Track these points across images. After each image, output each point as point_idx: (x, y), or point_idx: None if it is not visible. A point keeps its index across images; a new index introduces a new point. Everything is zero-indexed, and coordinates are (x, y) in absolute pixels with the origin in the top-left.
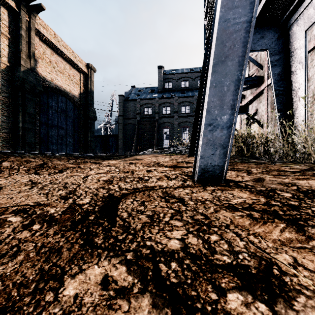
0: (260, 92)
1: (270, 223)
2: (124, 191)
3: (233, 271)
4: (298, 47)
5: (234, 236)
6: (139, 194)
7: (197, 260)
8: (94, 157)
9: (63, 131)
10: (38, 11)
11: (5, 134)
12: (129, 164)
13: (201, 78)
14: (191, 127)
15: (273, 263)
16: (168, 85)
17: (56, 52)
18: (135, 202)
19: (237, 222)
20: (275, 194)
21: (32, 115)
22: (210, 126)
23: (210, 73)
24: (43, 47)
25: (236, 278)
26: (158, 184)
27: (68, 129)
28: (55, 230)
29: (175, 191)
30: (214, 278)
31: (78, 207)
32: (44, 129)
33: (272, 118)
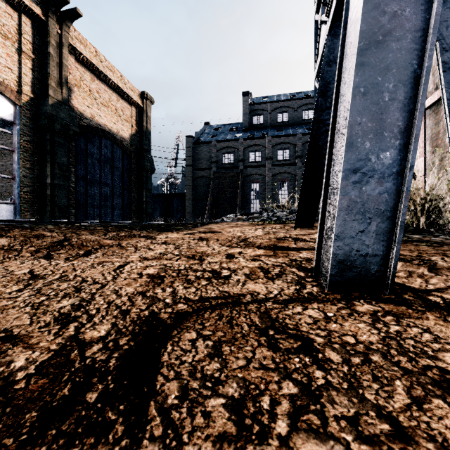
0: None
1: None
2: (181, 306)
3: None
4: None
5: None
6: (209, 316)
7: None
8: (147, 228)
9: (107, 189)
10: (72, 18)
11: (27, 193)
12: (197, 240)
13: (318, 96)
14: (292, 180)
15: None
16: (257, 119)
17: (99, 77)
18: (200, 341)
19: None
20: None
21: (64, 167)
22: (356, 174)
23: (350, 70)
24: (80, 70)
25: None
26: (248, 289)
27: (115, 185)
28: None
29: (288, 313)
30: None
31: (78, 352)
32: (81, 186)
33: (435, 163)
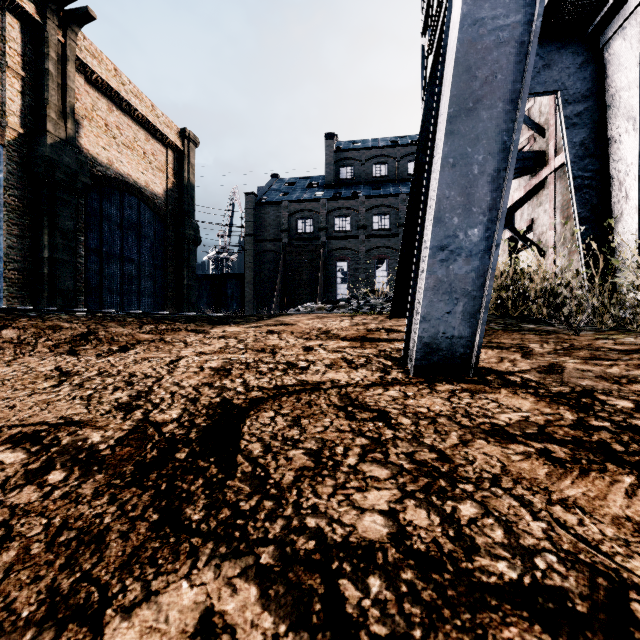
0: (538, 183)
1: (598, 474)
2: (256, 393)
3: (528, 607)
4: (625, 85)
5: (515, 508)
6: (287, 399)
7: (432, 570)
8: (195, 320)
9: (132, 267)
10: (81, 21)
11: (14, 272)
12: (266, 333)
13: (418, 153)
14: (394, 257)
15: (628, 583)
16: (345, 172)
17: (119, 107)
18: (278, 417)
19: (518, 471)
20: (595, 402)
21: (69, 235)
22: (443, 252)
23: (441, 137)
24: (92, 95)
25: (540, 626)
26: (328, 377)
27: (143, 262)
28: (97, 485)
29: (368, 394)
30: (482, 627)
31: (154, 429)
32: (93, 262)
33: (566, 238)
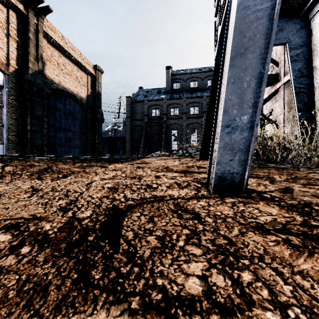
0: (275, 90)
1: None
2: (130, 202)
3: None
4: None
5: (273, 276)
6: (146, 206)
7: (228, 316)
8: (101, 160)
9: (70, 134)
10: (45, 13)
11: (13, 136)
12: (136, 168)
13: (213, 76)
14: (200, 128)
15: None
16: (176, 86)
17: (64, 55)
18: (142, 216)
19: (273, 252)
20: (312, 210)
21: (40, 118)
22: (228, 128)
23: (227, 68)
24: (51, 49)
25: None
26: (168, 193)
27: (76, 131)
28: (46, 255)
29: (189, 203)
30: None
31: (78, 222)
32: (51, 131)
33: (290, 119)
